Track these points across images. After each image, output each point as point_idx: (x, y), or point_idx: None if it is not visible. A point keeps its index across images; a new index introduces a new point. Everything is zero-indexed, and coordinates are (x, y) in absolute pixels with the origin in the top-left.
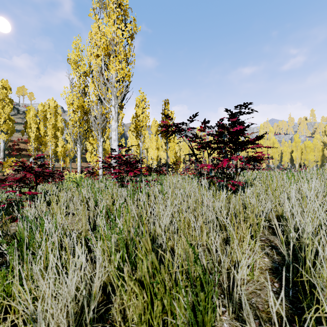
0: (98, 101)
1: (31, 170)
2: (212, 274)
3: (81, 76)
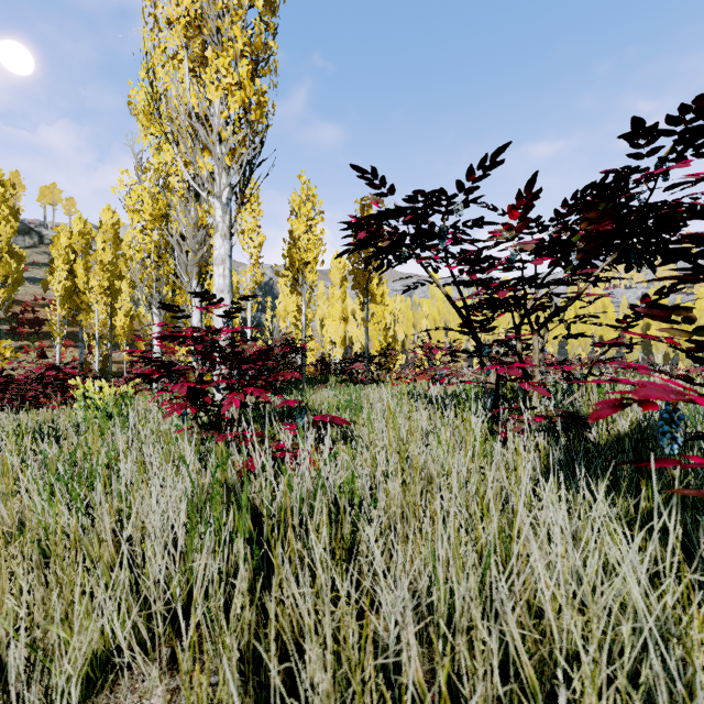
0: (187, 193)
1: None
2: None
3: (161, 145)
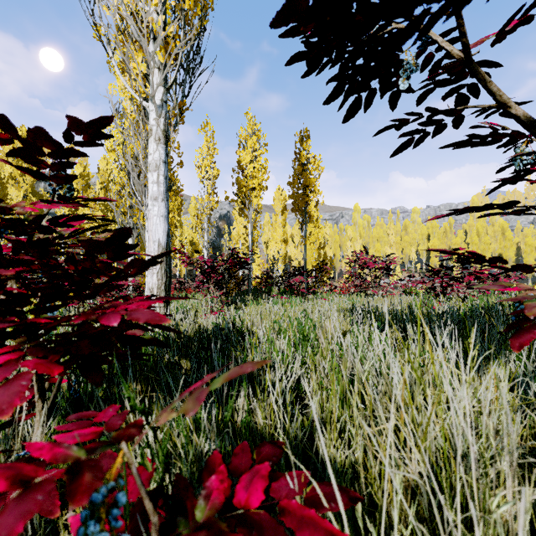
0: (138, 116)
1: None
2: None
3: None
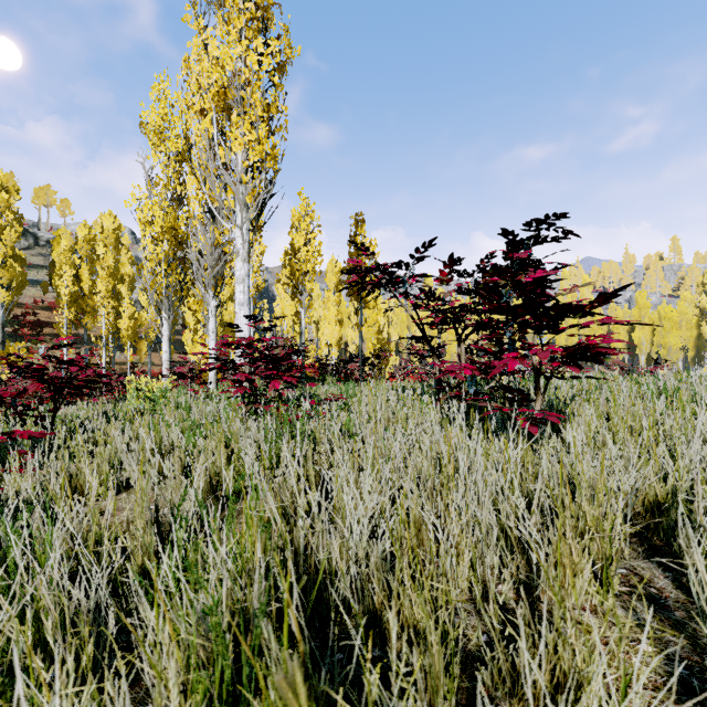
0: (206, 217)
1: (41, 375)
2: (498, 702)
3: (171, 162)
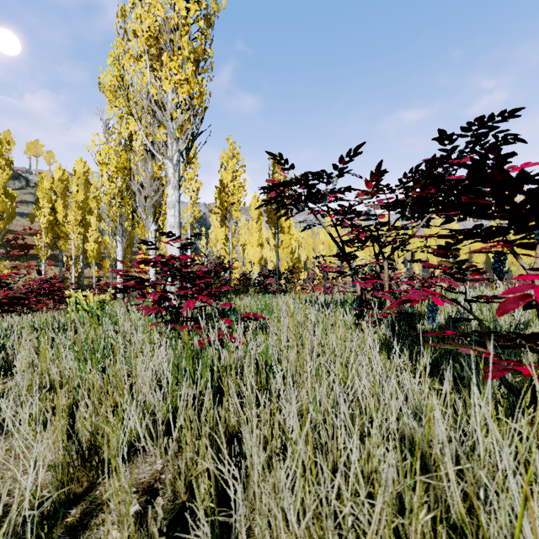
0: (146, 154)
1: None
2: None
3: (123, 114)
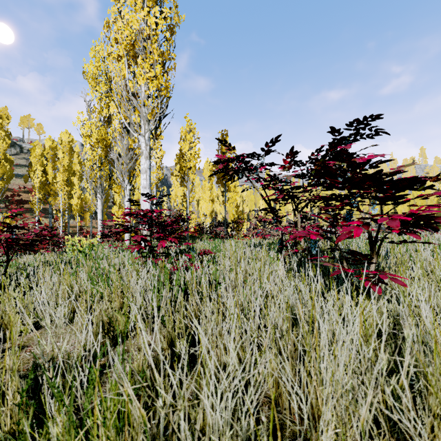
0: (123, 130)
1: None
2: None
3: (103, 97)
